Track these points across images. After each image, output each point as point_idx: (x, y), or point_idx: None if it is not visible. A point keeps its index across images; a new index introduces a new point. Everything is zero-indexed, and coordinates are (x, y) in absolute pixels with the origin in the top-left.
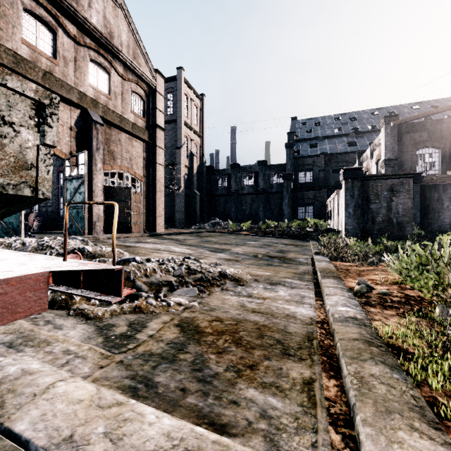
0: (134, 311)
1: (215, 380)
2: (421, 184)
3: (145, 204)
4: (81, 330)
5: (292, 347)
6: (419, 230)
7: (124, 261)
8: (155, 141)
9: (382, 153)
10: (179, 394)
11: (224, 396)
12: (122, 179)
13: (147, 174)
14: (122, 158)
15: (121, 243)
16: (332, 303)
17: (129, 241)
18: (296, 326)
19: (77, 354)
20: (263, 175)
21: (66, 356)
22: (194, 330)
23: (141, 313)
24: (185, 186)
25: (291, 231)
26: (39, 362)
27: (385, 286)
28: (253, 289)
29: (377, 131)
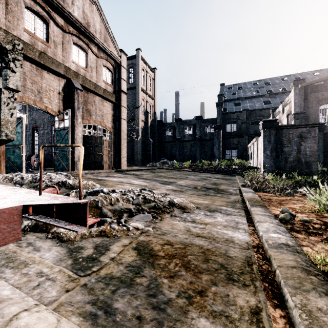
0: (100, 235)
1: (168, 308)
2: (324, 132)
3: (113, 148)
4: (55, 252)
5: (234, 271)
6: (323, 167)
7: (94, 192)
8: (120, 102)
9: (291, 109)
10: (135, 324)
11: (177, 326)
12: (96, 130)
13: (114, 126)
14: (96, 114)
15: (95, 177)
16: (264, 229)
17: (100, 175)
18: (235, 250)
19: (48, 276)
20: (199, 126)
21: (39, 278)
22: (149, 253)
23: (106, 236)
24: (142, 135)
25: (221, 168)
26: (10, 288)
27: (304, 214)
28: (196, 215)
29: (286, 92)
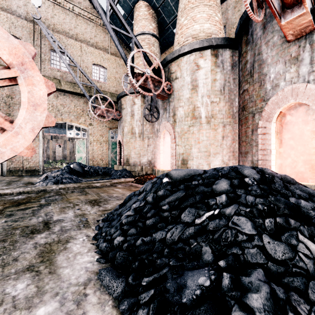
0: None
1: None
2: None
3: None
4: None
5: None
6: None
7: None
8: None
9: None
10: None
11: None
12: None
13: None
14: None
15: None
16: None
17: None
18: None
19: None
20: None
21: None
22: None
23: None
24: None
25: None
26: None
27: None
28: None
29: None
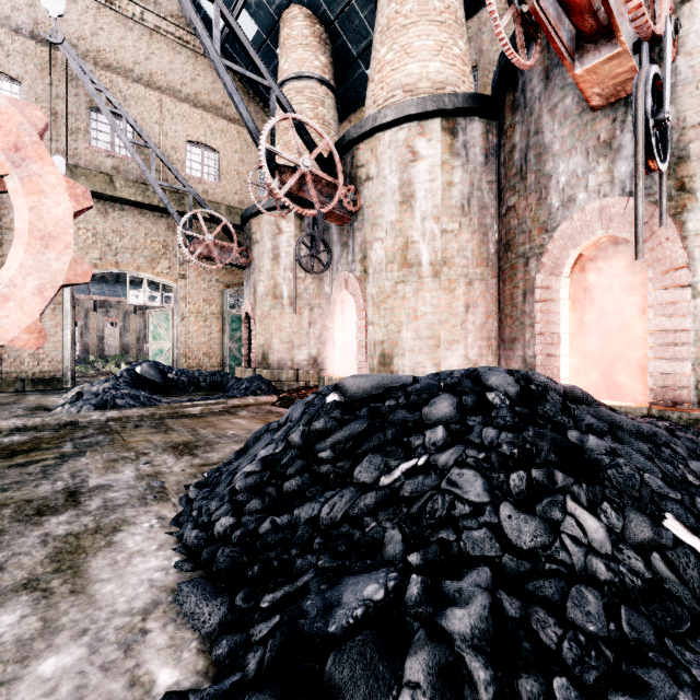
0: None
1: None
2: None
3: None
4: None
5: None
6: None
7: None
8: None
9: None
10: None
11: None
12: None
13: None
14: None
15: None
16: None
17: None
18: None
19: None
20: None
21: None
22: None
23: None
24: None
25: None
26: None
27: None
28: None
29: None
